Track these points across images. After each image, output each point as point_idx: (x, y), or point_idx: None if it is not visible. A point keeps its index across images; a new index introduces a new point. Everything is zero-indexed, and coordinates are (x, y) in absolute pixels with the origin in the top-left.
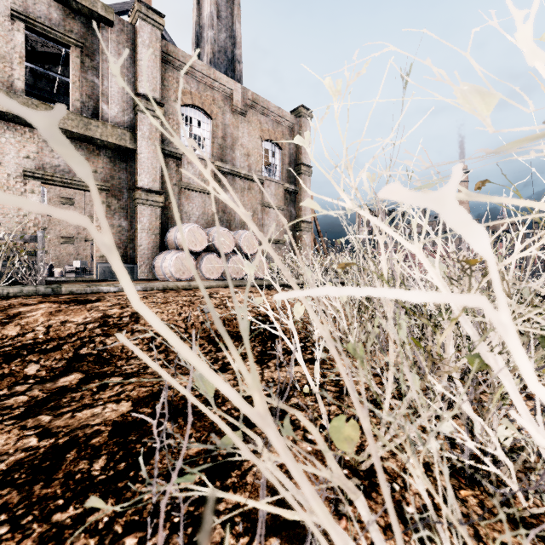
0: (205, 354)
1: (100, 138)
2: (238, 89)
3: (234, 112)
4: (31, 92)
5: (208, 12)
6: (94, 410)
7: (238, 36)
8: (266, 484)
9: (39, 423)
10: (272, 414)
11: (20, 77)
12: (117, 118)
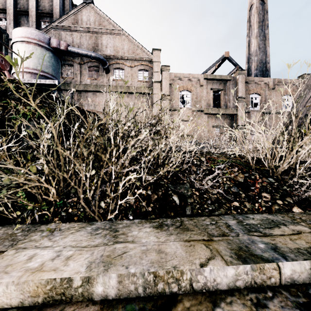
0: None
1: (228, 113)
2: (271, 80)
3: (269, 89)
4: None
5: (254, 50)
6: None
7: (267, 52)
8: None
9: None
10: None
11: (212, 103)
12: (231, 106)
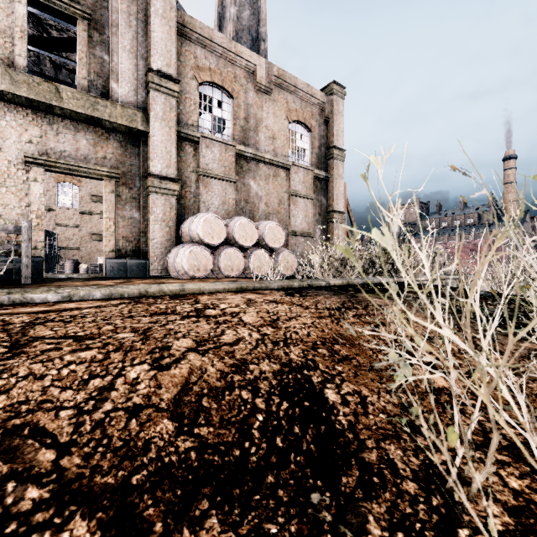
0: None
1: (109, 119)
2: (262, 64)
3: (258, 91)
4: None
5: None
6: None
7: (262, 12)
8: None
9: None
10: None
11: (21, 53)
12: (127, 98)
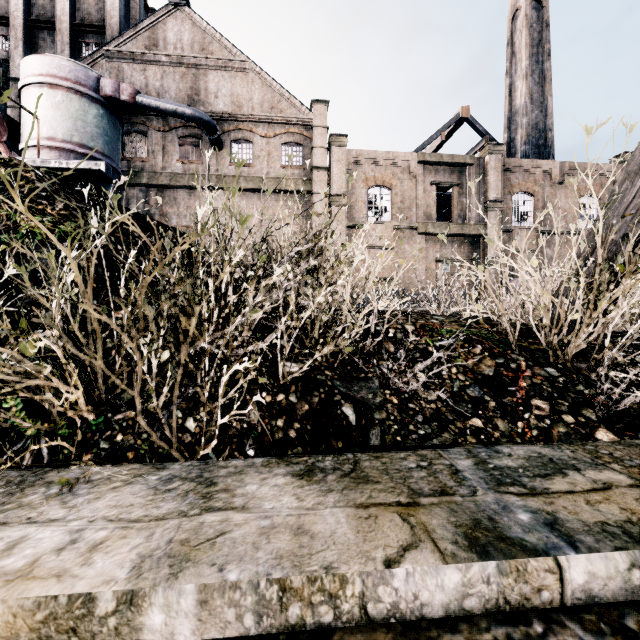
0: None
1: (468, 233)
2: (555, 166)
3: (552, 184)
4: None
5: (522, 103)
6: None
7: (549, 108)
8: None
9: None
10: None
11: (434, 213)
12: (475, 218)
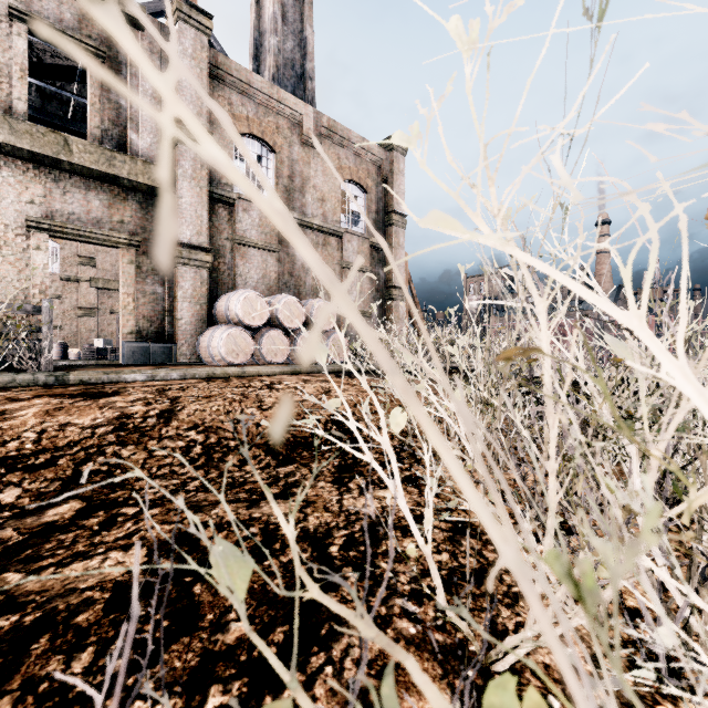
0: (261, 470)
1: (128, 177)
2: (309, 114)
3: (304, 144)
4: (39, 118)
5: (270, 13)
6: (90, 562)
7: (309, 44)
8: (345, 699)
9: (2, 586)
10: (354, 568)
11: (21, 96)
12: (150, 151)
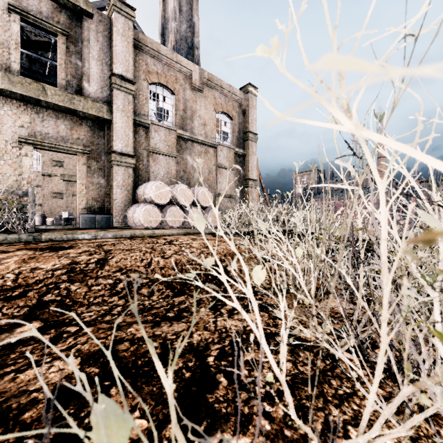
0: (162, 300)
1: (82, 110)
2: (196, 70)
3: (193, 89)
4: (27, 74)
5: (171, 7)
6: (39, 369)
7: (196, 26)
8: None
9: None
10: (225, 375)
11: (15, 60)
12: (96, 94)
